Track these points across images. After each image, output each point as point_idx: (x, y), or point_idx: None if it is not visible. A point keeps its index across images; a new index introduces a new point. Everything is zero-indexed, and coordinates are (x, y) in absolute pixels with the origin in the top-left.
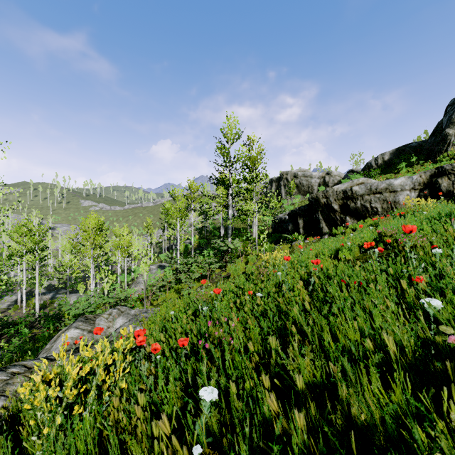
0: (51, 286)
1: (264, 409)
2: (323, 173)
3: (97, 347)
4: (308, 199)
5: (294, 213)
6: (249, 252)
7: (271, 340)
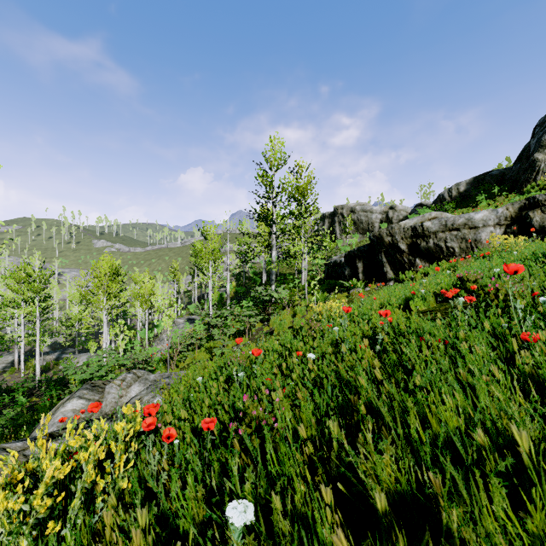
0: (56, 343)
1: (324, 538)
2: (386, 208)
3: (87, 433)
4: (369, 237)
5: (352, 255)
6: (296, 302)
7: (332, 426)
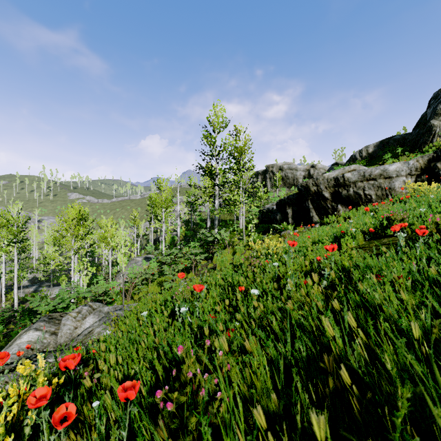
0: (35, 278)
1: None
2: (308, 166)
3: None
4: (298, 187)
5: (283, 202)
6: (236, 242)
7: (317, 427)
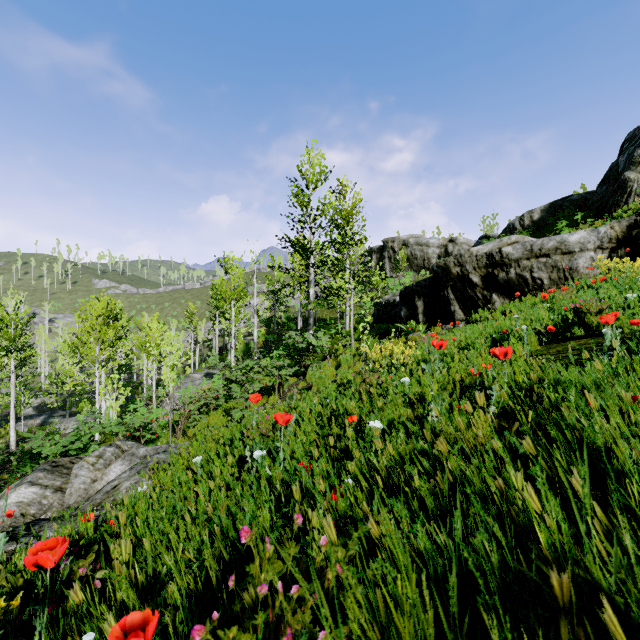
0: (44, 405)
1: None
2: (445, 240)
3: None
4: (432, 268)
5: (410, 291)
6: (340, 351)
7: None
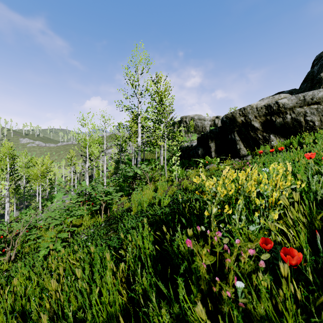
0: None
1: None
2: (214, 117)
3: None
4: (222, 119)
5: (205, 136)
6: (157, 177)
7: None
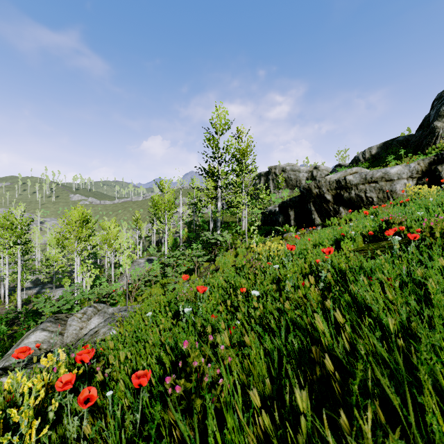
0: (38, 280)
1: None
2: (311, 168)
3: None
4: (300, 190)
5: (285, 205)
6: (238, 244)
7: (300, 400)
